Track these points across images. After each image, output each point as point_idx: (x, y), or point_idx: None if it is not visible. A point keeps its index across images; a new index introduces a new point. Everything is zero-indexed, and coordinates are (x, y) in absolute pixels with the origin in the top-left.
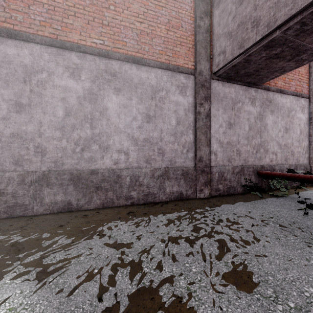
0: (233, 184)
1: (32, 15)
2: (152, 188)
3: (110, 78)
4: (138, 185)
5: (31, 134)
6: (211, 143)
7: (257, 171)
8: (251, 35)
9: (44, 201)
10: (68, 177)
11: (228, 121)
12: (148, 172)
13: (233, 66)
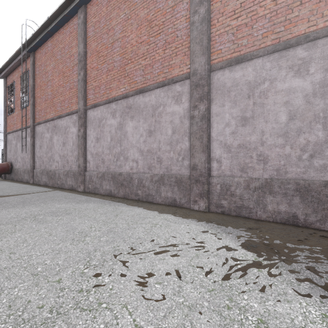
0: None
1: (254, 34)
2: None
3: None
4: None
5: (253, 144)
6: None
7: None
8: None
9: (266, 208)
10: (292, 187)
11: None
12: None
13: None
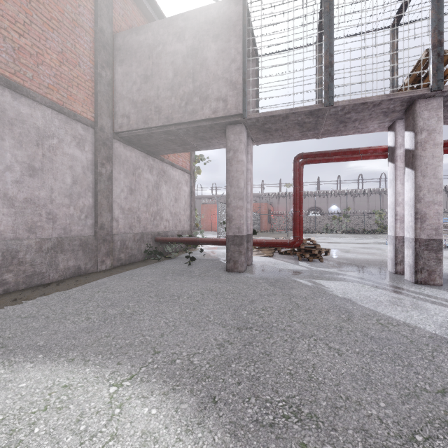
0: (134, 252)
1: None
2: (39, 266)
3: None
4: (17, 263)
5: None
6: (112, 208)
7: (155, 238)
8: (154, 118)
9: None
10: None
11: (129, 186)
12: (33, 245)
13: (137, 135)
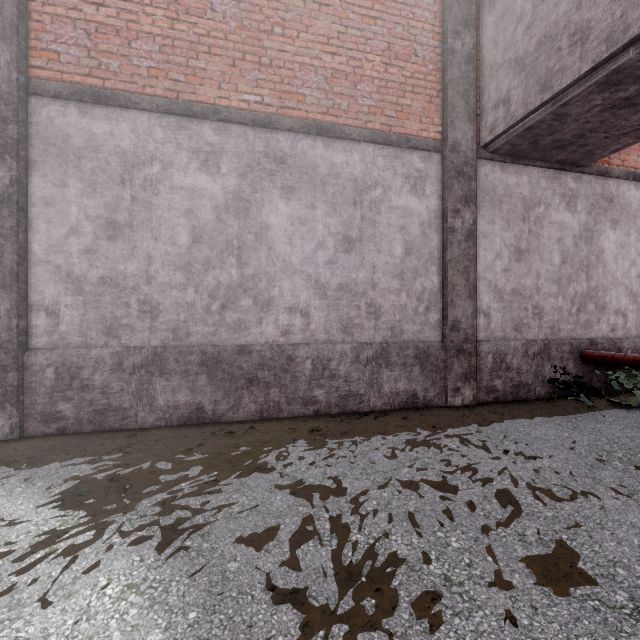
0: (526, 379)
1: (134, 60)
2: (355, 383)
3: (274, 169)
4: (328, 376)
5: (133, 279)
6: (476, 291)
7: (580, 351)
8: (568, 63)
9: (155, 403)
10: (197, 359)
11: (514, 246)
12: (348, 352)
13: (527, 129)
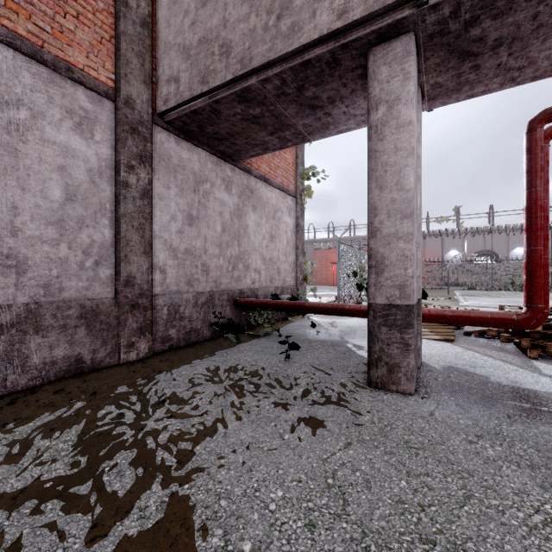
0: (196, 325)
1: None
2: None
3: None
4: None
5: None
6: (153, 248)
7: (234, 299)
8: (219, 68)
9: None
10: None
11: (187, 211)
12: None
13: (193, 112)
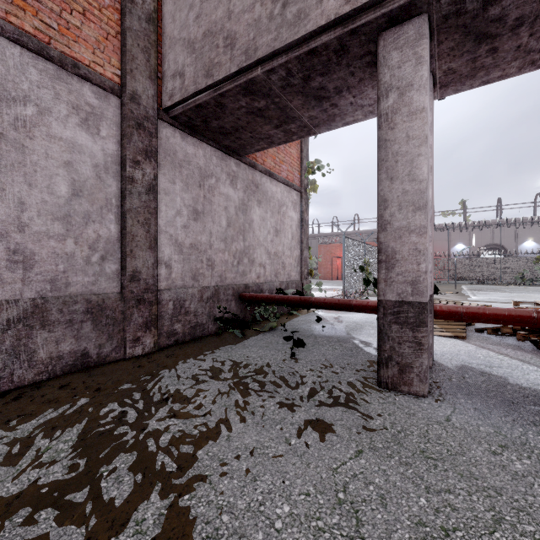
0: (201, 320)
1: None
2: None
3: None
4: None
5: None
6: (158, 243)
7: (239, 294)
8: (223, 60)
9: None
10: None
11: (192, 206)
12: None
13: (198, 106)
